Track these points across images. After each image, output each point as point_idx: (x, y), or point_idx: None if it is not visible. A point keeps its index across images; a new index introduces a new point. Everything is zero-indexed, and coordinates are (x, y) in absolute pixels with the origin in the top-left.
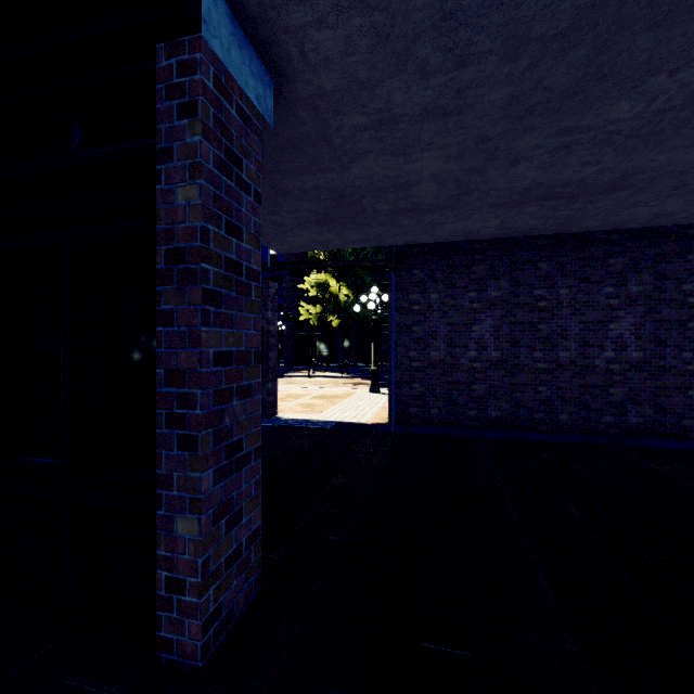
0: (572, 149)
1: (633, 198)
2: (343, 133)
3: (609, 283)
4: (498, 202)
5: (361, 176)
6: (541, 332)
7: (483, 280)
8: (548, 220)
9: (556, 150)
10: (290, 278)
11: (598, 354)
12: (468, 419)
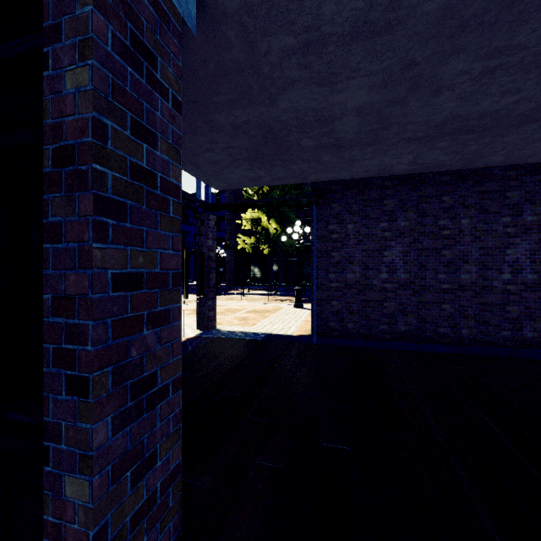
0: (495, 75)
1: None
2: (271, 59)
3: (507, 214)
4: (413, 136)
5: (288, 109)
6: (445, 257)
7: (393, 212)
8: (456, 155)
9: (480, 76)
10: (230, 215)
11: (496, 276)
12: (380, 332)
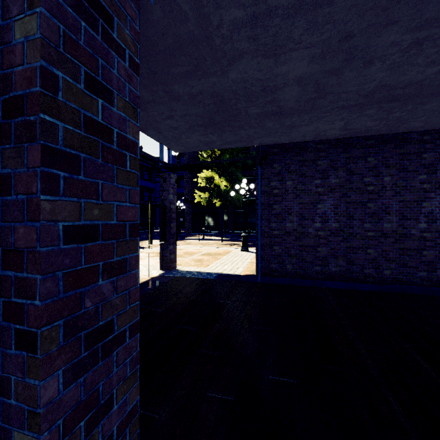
0: (423, 46)
1: None
2: (222, 32)
3: (423, 172)
4: (346, 104)
5: (237, 80)
6: (370, 209)
7: (325, 171)
8: (381, 122)
9: (409, 47)
10: (188, 175)
11: (413, 225)
12: (315, 272)
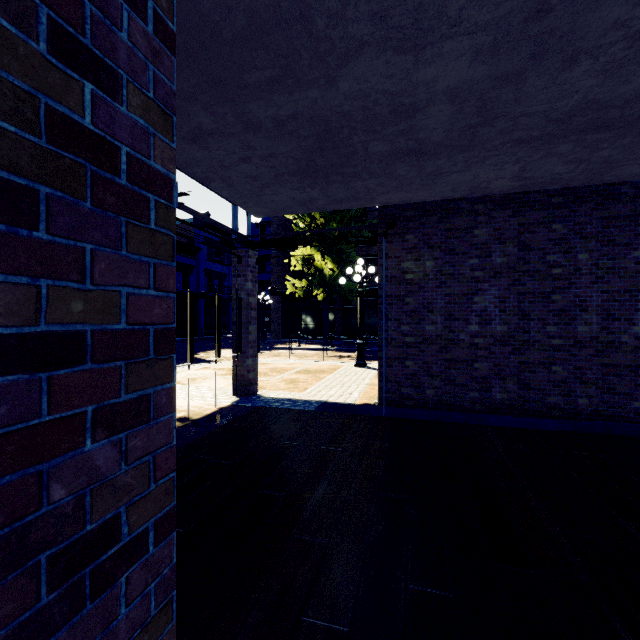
0: None
1: None
2: (328, 4)
3: (639, 246)
4: (525, 136)
5: (353, 93)
6: (556, 303)
7: (486, 245)
8: (579, 165)
9: None
10: (277, 254)
11: (625, 328)
12: (469, 401)
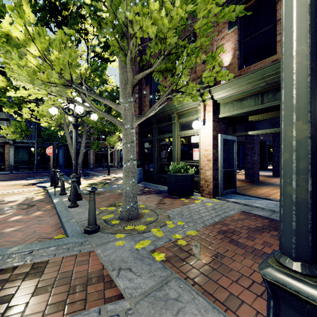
0: None
1: None
2: None
3: None
4: None
5: None
6: None
7: None
8: None
9: None
10: None
11: None
12: None
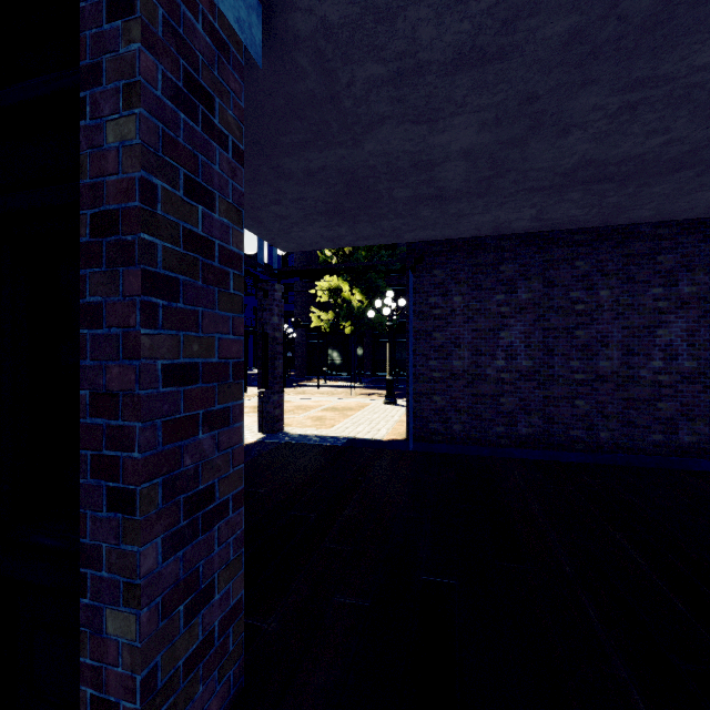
0: (638, 111)
1: (699, 180)
2: (354, 91)
3: (658, 283)
4: (537, 186)
5: (377, 152)
6: (579, 339)
7: (512, 281)
8: (592, 209)
9: (618, 113)
10: (301, 283)
11: (644, 363)
12: (496, 435)
